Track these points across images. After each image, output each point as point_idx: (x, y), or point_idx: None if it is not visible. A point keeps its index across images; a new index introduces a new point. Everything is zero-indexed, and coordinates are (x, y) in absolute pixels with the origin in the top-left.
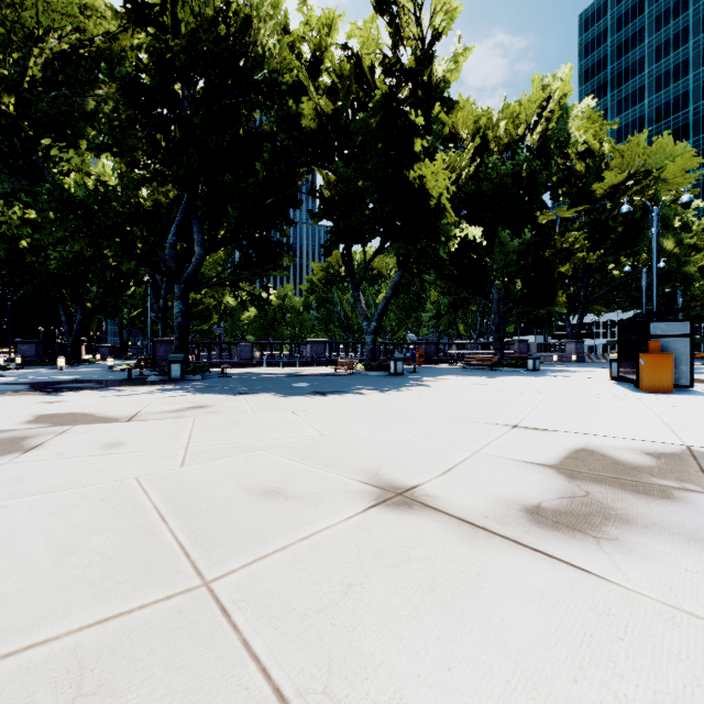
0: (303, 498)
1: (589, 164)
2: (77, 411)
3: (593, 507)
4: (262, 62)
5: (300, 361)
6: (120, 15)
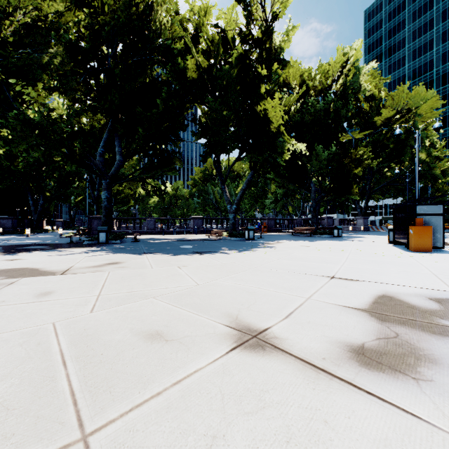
0: (179, 341)
1: (371, 104)
2: (27, 267)
3: (405, 348)
4: (160, 33)
5: (187, 230)
6: (65, 0)
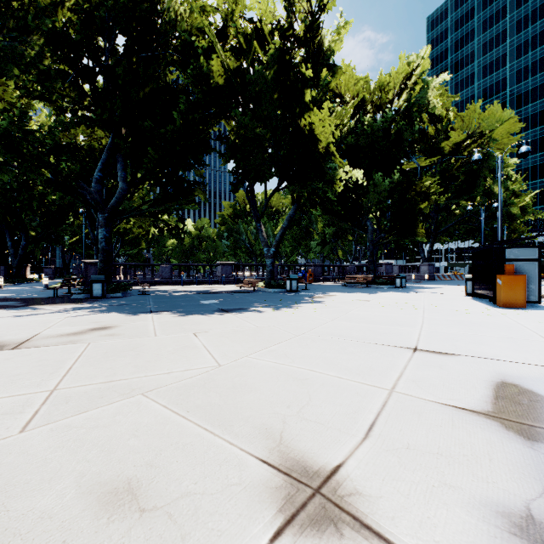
0: (167, 512)
1: (438, 127)
2: None
3: None
4: (177, 23)
5: (212, 280)
6: None
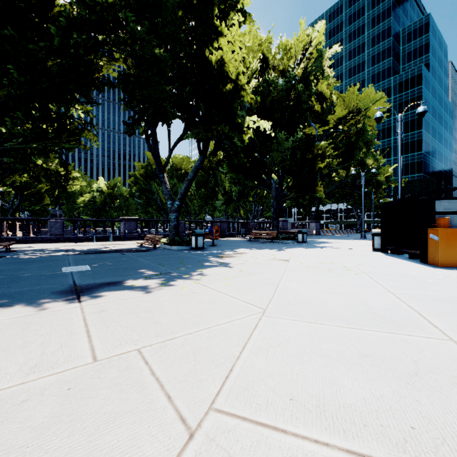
0: None
1: (323, 106)
2: None
3: None
4: None
5: (114, 236)
6: None
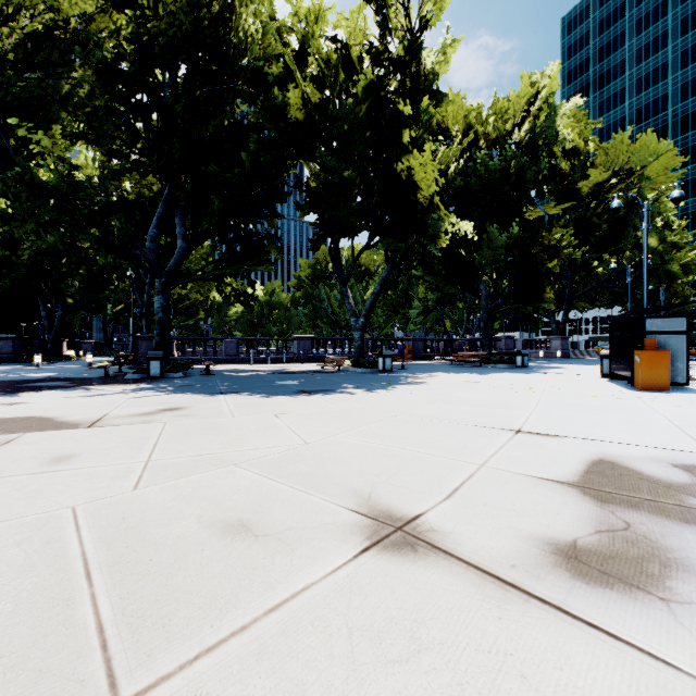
0: (277, 537)
1: (574, 162)
2: (35, 415)
3: (642, 547)
4: (246, 49)
5: (287, 357)
6: None
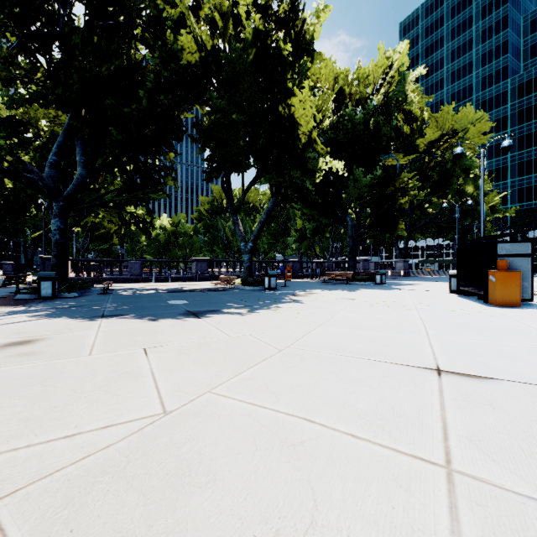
0: None
1: (413, 126)
2: None
3: None
4: None
5: (186, 276)
6: None
